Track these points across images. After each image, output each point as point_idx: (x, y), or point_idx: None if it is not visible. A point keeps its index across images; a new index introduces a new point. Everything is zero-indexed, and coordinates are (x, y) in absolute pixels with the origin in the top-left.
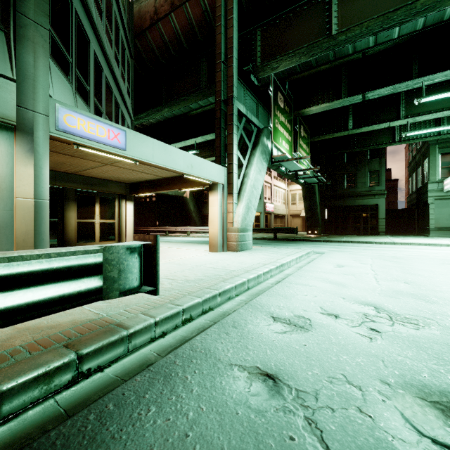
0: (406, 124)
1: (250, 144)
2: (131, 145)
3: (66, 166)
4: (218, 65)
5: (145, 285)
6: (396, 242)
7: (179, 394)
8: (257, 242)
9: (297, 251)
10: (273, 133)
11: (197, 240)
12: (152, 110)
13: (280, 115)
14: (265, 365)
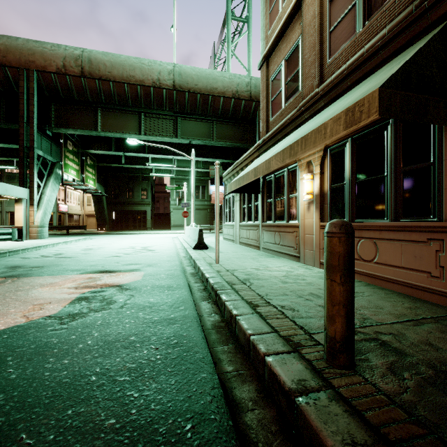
0: None
1: (46, 173)
2: None
3: None
4: (21, 123)
5: (18, 239)
6: (144, 233)
7: (39, 252)
8: (51, 236)
9: (79, 237)
10: (64, 167)
11: None
12: None
13: (70, 155)
14: (57, 250)
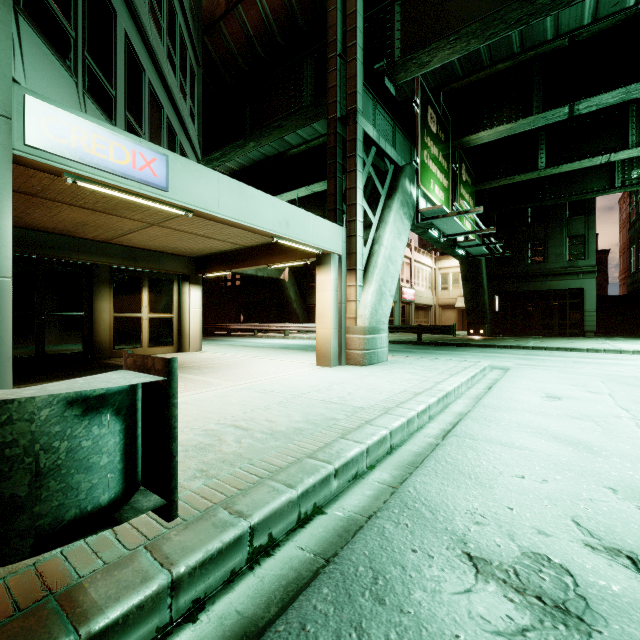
0: (634, 159)
1: (383, 191)
2: (177, 183)
3: (91, 229)
4: (331, 61)
5: (145, 485)
6: (624, 349)
7: None
8: (392, 347)
9: (465, 366)
10: (420, 172)
11: (299, 344)
12: (231, 145)
13: (432, 145)
14: None
